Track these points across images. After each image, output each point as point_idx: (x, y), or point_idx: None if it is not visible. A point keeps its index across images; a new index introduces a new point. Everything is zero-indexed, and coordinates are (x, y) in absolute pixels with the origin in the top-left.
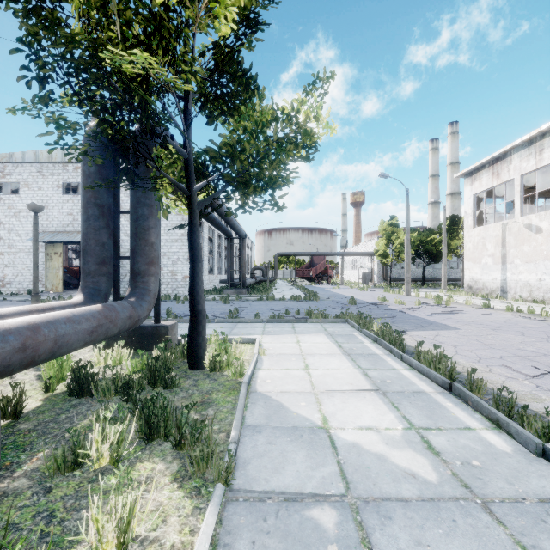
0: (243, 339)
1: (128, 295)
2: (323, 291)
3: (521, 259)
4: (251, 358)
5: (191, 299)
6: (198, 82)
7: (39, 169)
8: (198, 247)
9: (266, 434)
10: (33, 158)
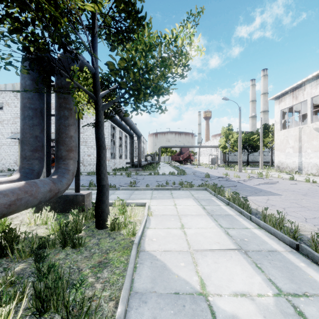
0: (137, 203)
1: (52, 173)
2: (188, 169)
3: (311, 149)
4: (142, 218)
5: (97, 176)
6: (99, 8)
7: (15, 95)
8: (103, 138)
9: (151, 305)
10: (12, 88)
